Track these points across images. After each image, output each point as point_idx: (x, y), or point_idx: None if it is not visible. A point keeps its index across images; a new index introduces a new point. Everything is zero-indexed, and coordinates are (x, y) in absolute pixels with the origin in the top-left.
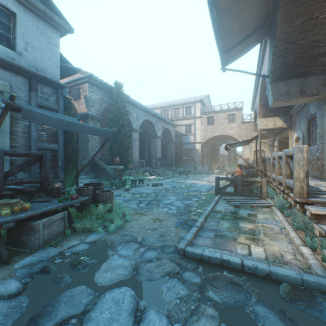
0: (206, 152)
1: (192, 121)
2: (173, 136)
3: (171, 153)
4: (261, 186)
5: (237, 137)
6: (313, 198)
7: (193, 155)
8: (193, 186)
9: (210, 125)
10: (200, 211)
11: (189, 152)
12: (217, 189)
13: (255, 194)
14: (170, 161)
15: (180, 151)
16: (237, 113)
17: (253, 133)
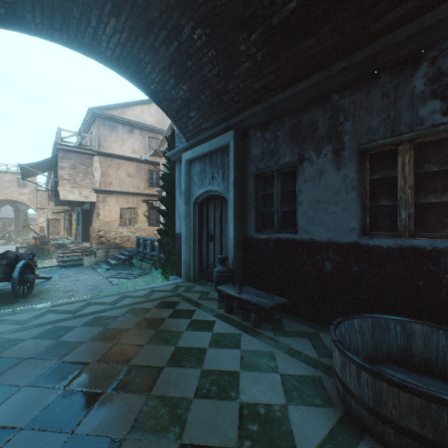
0: None
1: None
2: None
3: None
4: (50, 250)
5: (30, 204)
6: (61, 249)
7: None
8: None
9: None
10: None
11: None
12: None
13: (46, 254)
14: None
15: None
16: (31, 179)
17: (48, 206)
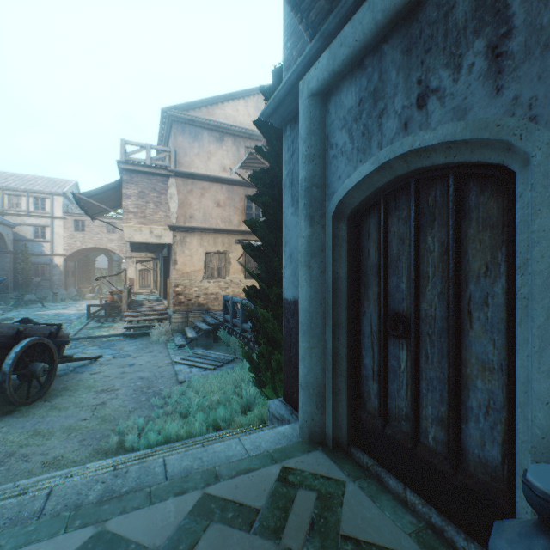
0: (73, 268)
1: (48, 221)
2: (11, 242)
3: (5, 270)
4: None
5: (119, 252)
6: (129, 310)
7: (51, 273)
8: (60, 316)
9: (81, 231)
10: (75, 329)
11: (42, 268)
12: (89, 314)
13: (121, 314)
14: (4, 284)
15: (25, 268)
16: (120, 223)
17: None
